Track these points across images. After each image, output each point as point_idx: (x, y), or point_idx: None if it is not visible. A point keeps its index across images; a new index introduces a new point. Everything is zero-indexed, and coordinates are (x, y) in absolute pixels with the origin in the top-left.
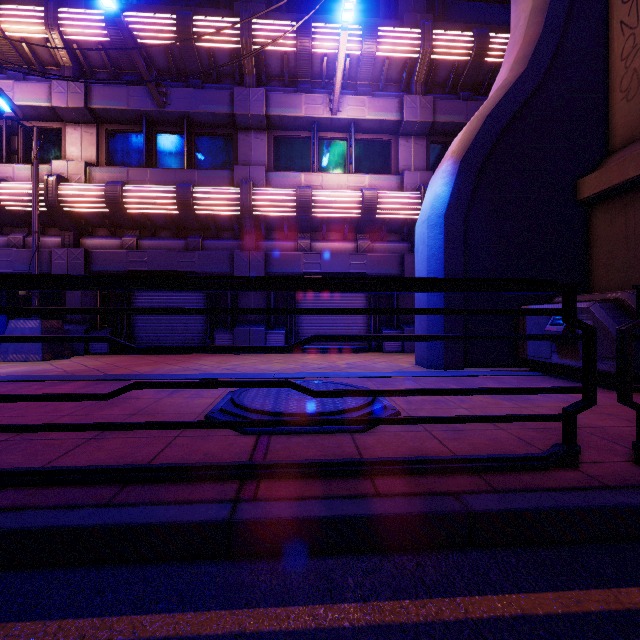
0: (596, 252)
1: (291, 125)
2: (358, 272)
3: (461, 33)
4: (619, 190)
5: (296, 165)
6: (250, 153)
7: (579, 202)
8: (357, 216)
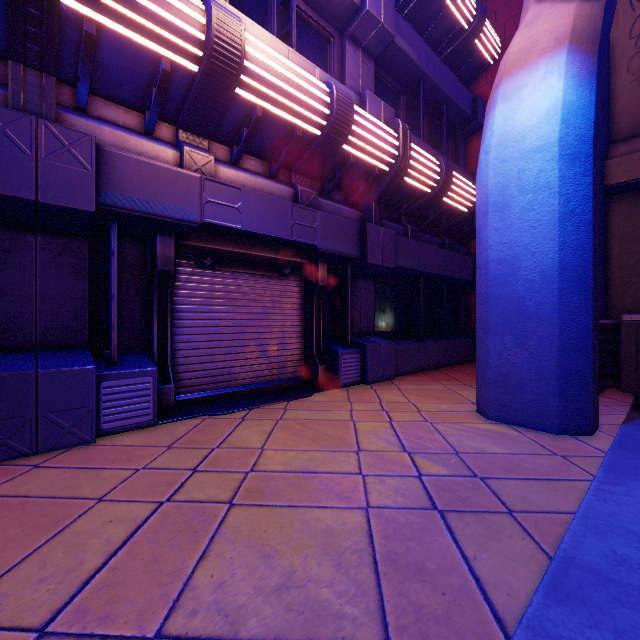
0: (619, 251)
1: None
2: (304, 242)
3: None
4: None
5: None
6: None
7: (607, 188)
8: (313, 133)
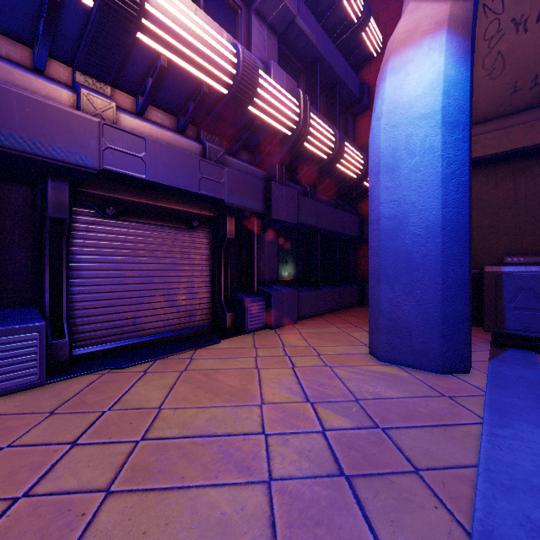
0: (477, 214)
1: None
2: (211, 196)
3: None
4: (515, 155)
5: None
6: None
7: None
8: (220, 91)
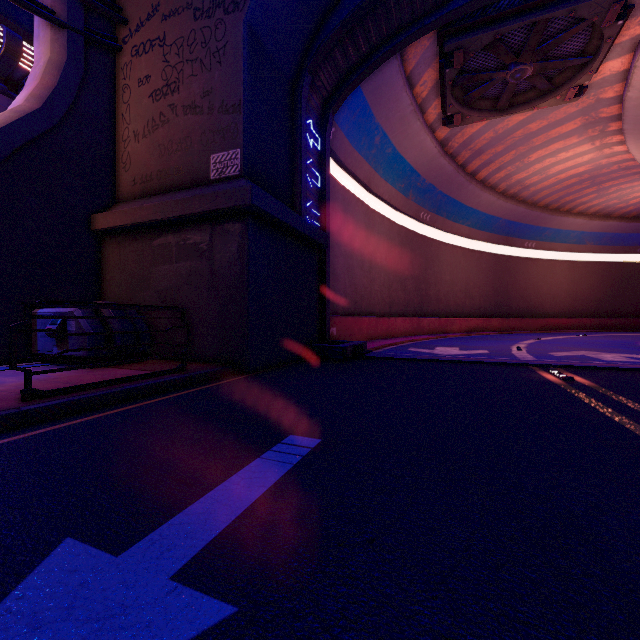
0: (105, 271)
1: None
2: None
3: None
4: (115, 231)
5: None
6: None
7: (93, 231)
8: None
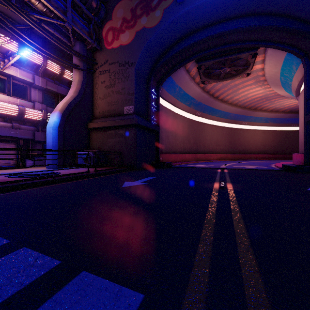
0: (91, 140)
1: None
2: (14, 136)
3: (56, 65)
4: (95, 128)
5: None
6: None
7: (88, 128)
8: (15, 115)
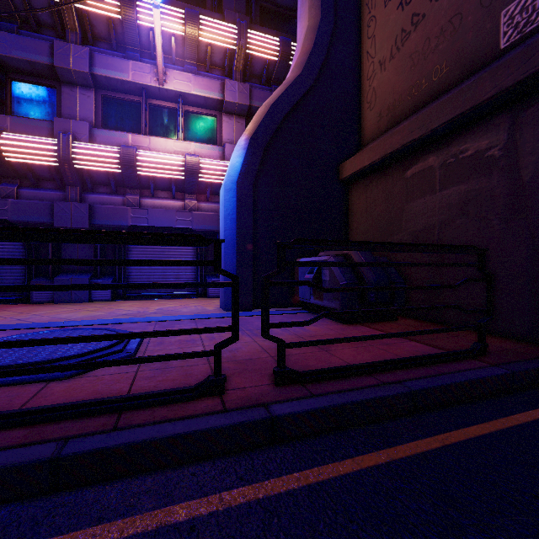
0: (352, 219)
1: (120, 87)
2: (184, 227)
3: (270, 37)
4: (362, 174)
5: (127, 126)
6: (76, 108)
7: (341, 181)
8: (182, 178)
